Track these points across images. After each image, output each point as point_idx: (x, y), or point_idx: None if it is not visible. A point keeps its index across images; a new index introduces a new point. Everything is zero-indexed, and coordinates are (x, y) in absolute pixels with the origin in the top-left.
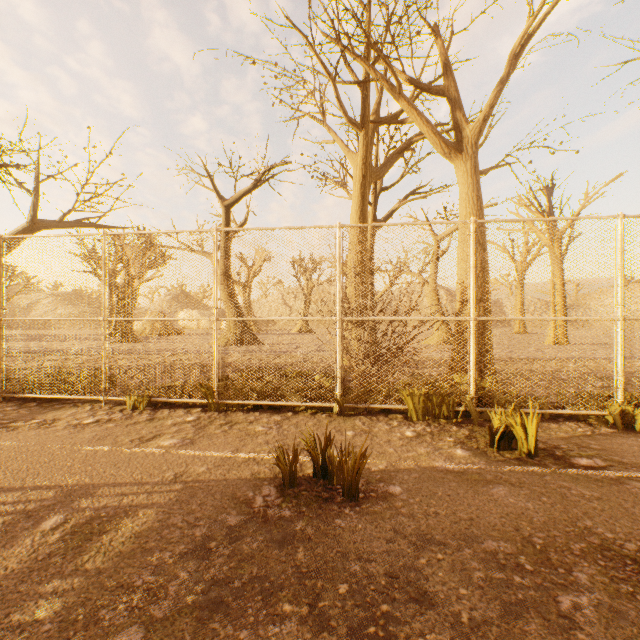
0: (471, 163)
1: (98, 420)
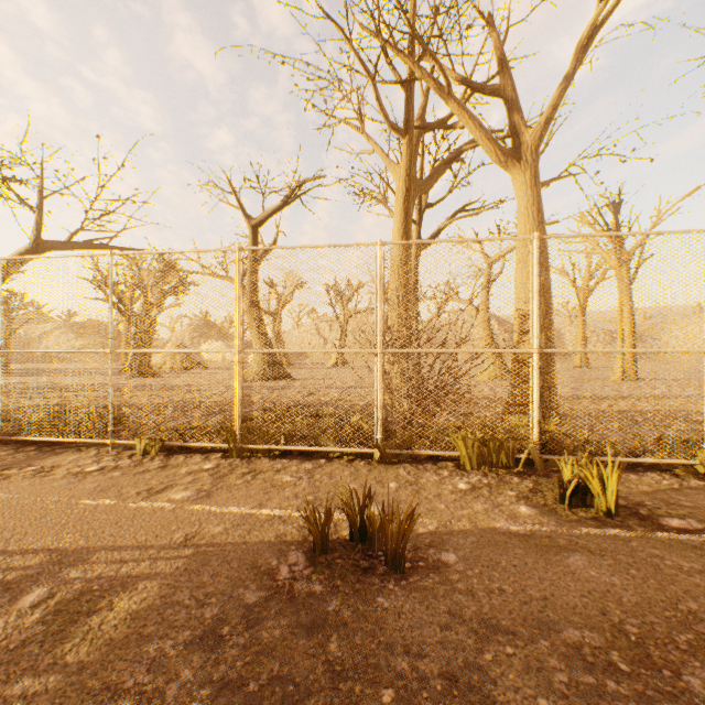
0: (531, 173)
1: (103, 467)
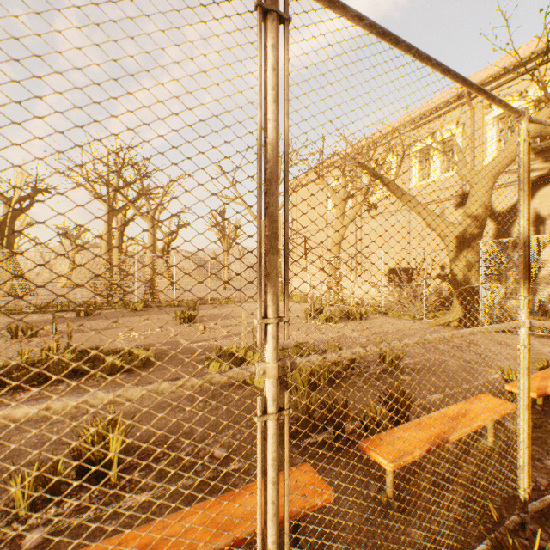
0: (152, 224)
1: None
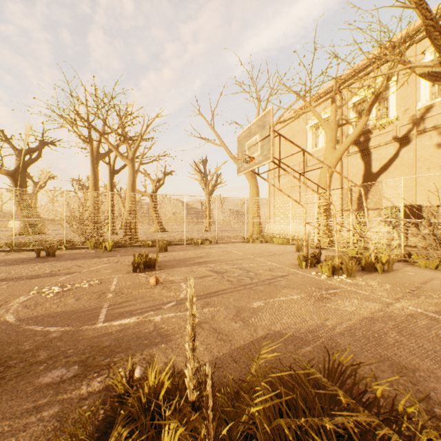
0: (132, 164)
1: None
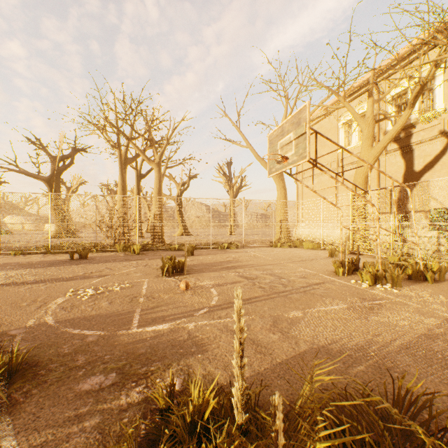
0: (158, 168)
1: (3, 257)
